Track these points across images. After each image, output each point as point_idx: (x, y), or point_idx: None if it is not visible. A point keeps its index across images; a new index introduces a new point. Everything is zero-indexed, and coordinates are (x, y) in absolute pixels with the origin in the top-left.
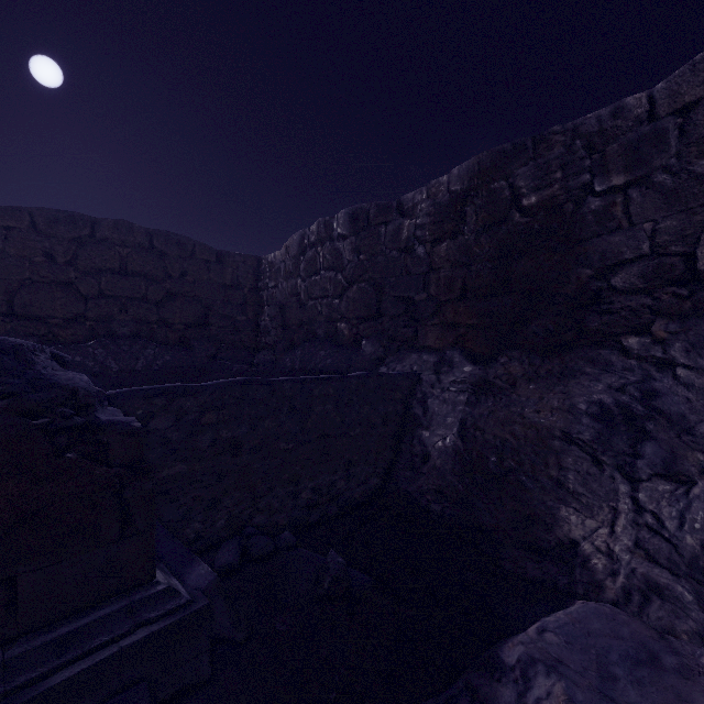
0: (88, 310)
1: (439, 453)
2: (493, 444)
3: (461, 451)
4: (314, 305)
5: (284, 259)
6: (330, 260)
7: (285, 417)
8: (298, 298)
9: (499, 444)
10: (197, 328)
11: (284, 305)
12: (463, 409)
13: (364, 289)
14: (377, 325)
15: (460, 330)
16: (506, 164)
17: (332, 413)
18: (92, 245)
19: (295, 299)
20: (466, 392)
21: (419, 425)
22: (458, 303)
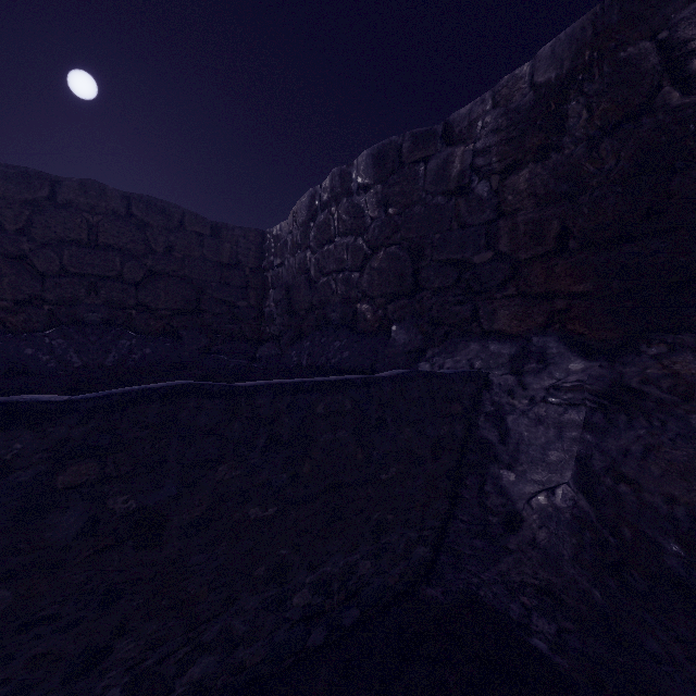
0: (46, 291)
1: (542, 518)
2: (665, 515)
3: (592, 521)
4: (326, 282)
5: (291, 229)
6: (347, 220)
7: (259, 457)
8: (307, 276)
9: (682, 517)
10: (187, 315)
11: (291, 286)
12: (580, 437)
13: (394, 255)
14: (414, 303)
15: (557, 303)
16: (654, 7)
17: (350, 443)
18: (52, 210)
19: (303, 277)
20: (582, 406)
21: (494, 458)
22: (552, 259)
